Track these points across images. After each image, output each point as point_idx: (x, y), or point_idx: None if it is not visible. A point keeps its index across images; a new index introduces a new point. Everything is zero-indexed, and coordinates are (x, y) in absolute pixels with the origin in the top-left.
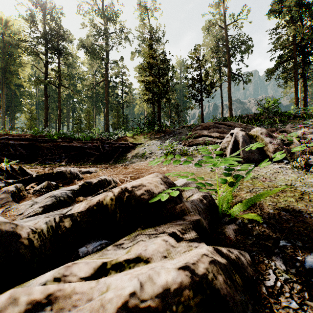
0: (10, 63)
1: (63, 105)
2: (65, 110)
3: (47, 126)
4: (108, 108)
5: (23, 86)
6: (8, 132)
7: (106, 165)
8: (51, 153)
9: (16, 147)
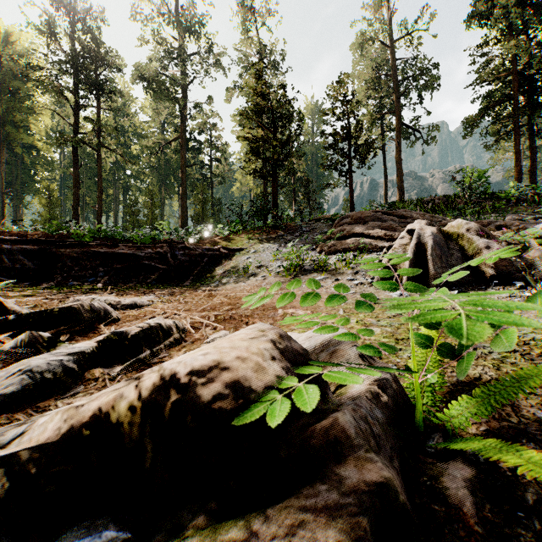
0: (12, 107)
1: (108, 182)
2: (111, 190)
3: (77, 218)
4: (187, 187)
5: (37, 149)
6: (2, 228)
7: (176, 290)
8: (79, 267)
9: (16, 255)
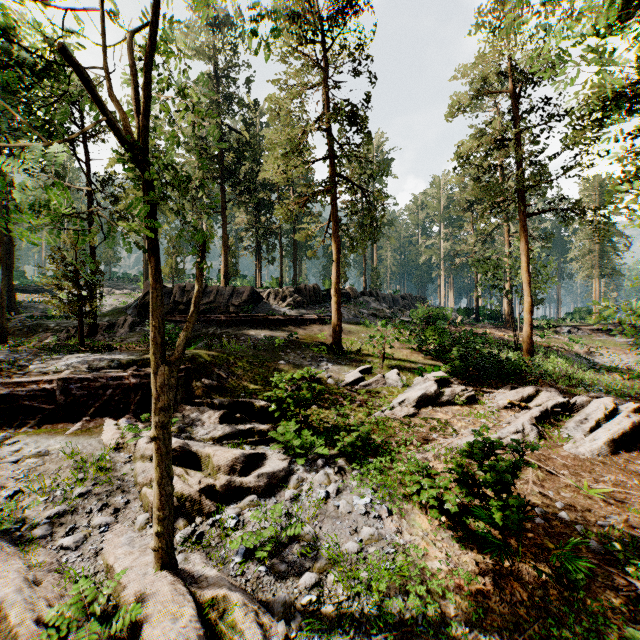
0: None
1: None
2: None
3: None
4: None
5: None
6: None
7: None
8: None
9: None
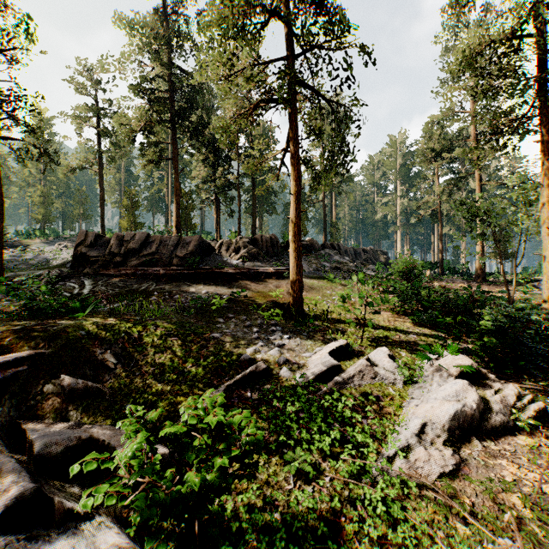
0: None
1: None
2: None
3: None
4: None
5: None
6: None
7: None
8: None
9: None
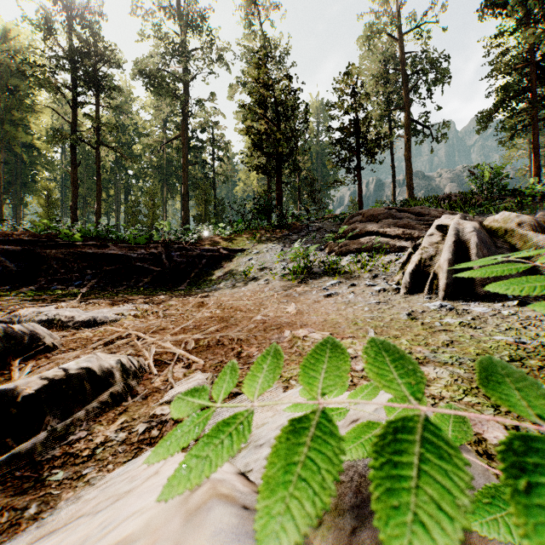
0: (11, 105)
1: (109, 182)
2: (112, 190)
3: (76, 218)
4: (189, 187)
5: (37, 148)
6: None
7: (164, 296)
8: (65, 269)
9: None
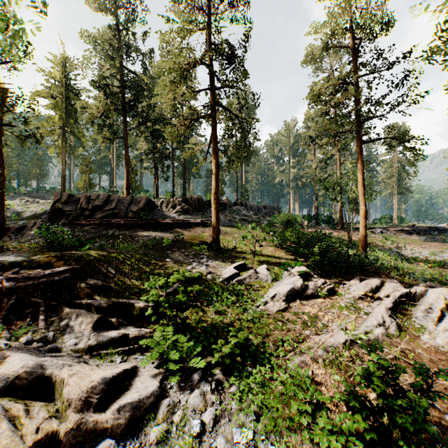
0: None
1: None
2: None
3: None
4: None
5: None
6: None
7: None
8: None
9: None
